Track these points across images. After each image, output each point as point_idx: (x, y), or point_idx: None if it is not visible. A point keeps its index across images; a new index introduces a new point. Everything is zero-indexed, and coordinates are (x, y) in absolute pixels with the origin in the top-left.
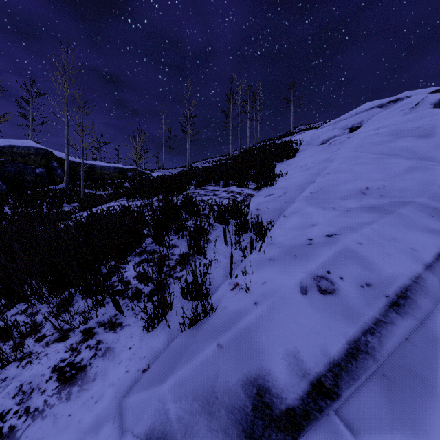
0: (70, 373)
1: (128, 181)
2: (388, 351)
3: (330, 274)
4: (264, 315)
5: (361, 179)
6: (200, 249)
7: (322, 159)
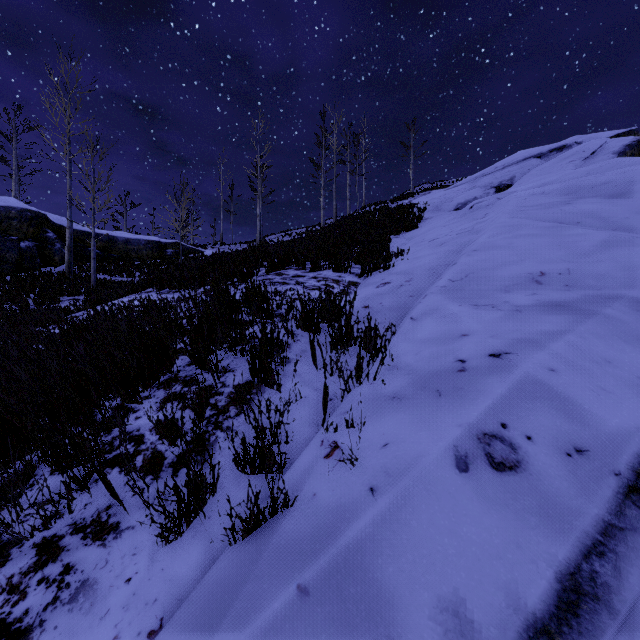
0: None
1: (166, 262)
2: (634, 591)
3: (507, 430)
4: (389, 517)
5: (531, 260)
6: (271, 377)
7: (461, 229)
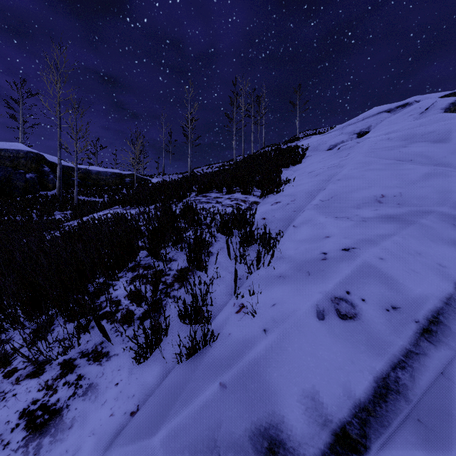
0: (42, 419)
1: (125, 188)
2: (422, 389)
3: (350, 295)
4: (275, 345)
5: (376, 186)
6: (201, 264)
7: (330, 164)
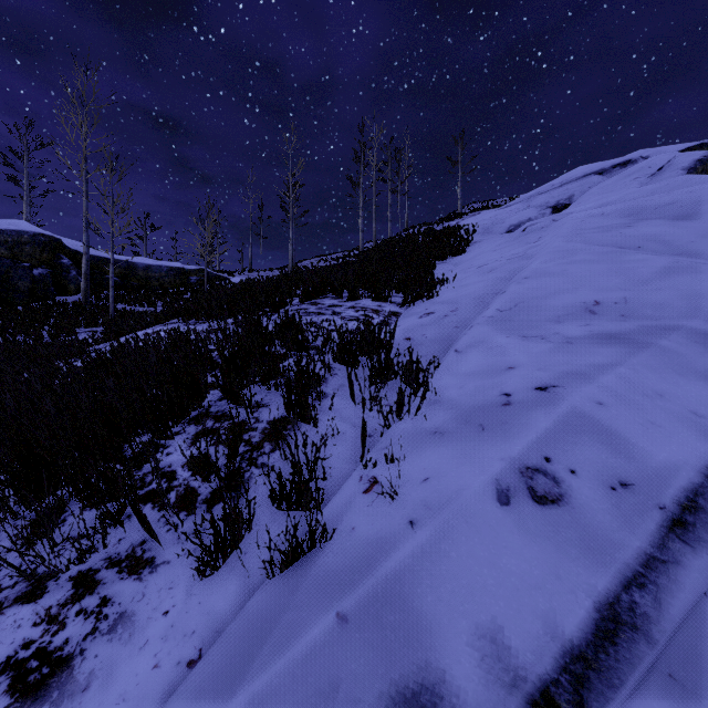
0: (38, 674)
1: (190, 291)
2: (674, 622)
3: (551, 464)
4: (429, 549)
5: (585, 288)
6: (307, 412)
7: (512, 254)
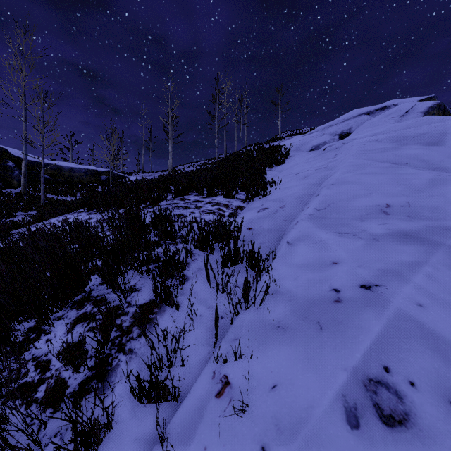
0: None
1: (101, 185)
2: None
3: (390, 375)
4: None
5: (377, 193)
6: (170, 298)
7: (318, 166)
